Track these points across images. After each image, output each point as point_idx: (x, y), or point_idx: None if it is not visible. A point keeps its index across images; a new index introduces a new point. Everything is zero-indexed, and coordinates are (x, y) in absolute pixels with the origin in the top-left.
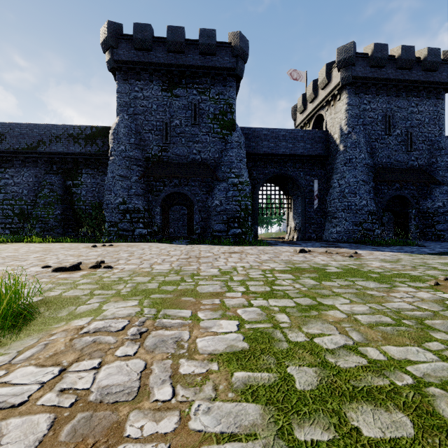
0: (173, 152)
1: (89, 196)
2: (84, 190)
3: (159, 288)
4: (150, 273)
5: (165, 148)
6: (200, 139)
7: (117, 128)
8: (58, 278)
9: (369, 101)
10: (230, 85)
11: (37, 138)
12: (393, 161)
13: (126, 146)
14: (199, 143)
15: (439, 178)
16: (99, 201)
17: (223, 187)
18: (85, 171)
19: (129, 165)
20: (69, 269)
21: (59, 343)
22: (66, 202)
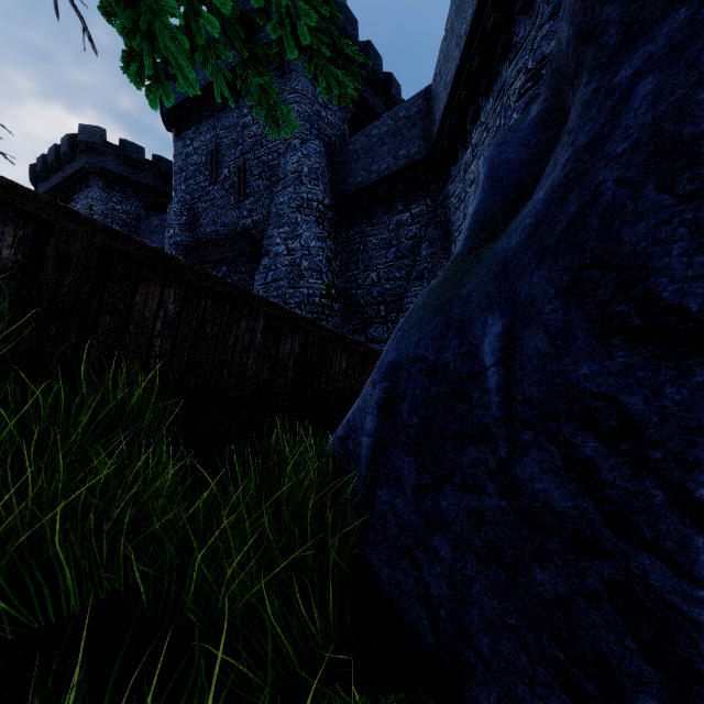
0: None
1: None
2: None
3: None
4: None
5: None
6: None
7: None
8: None
9: (192, 138)
10: (91, 184)
11: None
12: (220, 227)
13: None
14: None
15: (265, 243)
16: None
17: None
18: None
19: None
20: None
21: None
22: None
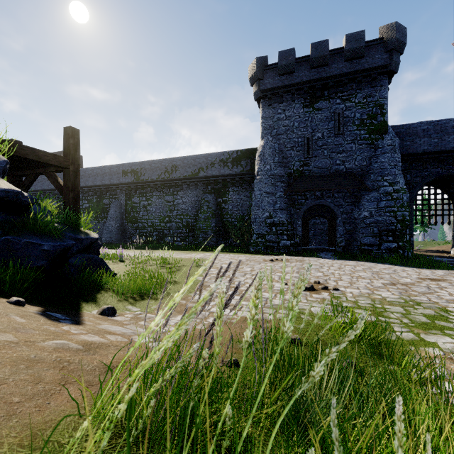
0: (315, 166)
1: (234, 210)
2: (230, 205)
3: (436, 323)
4: (389, 301)
5: (306, 162)
6: (344, 149)
7: (263, 150)
8: (317, 298)
9: None
10: (381, 83)
11: (198, 166)
12: None
13: (271, 165)
14: (342, 152)
15: None
16: (242, 214)
17: (373, 197)
18: (231, 189)
19: (274, 182)
20: (310, 289)
21: (453, 368)
22: (218, 216)
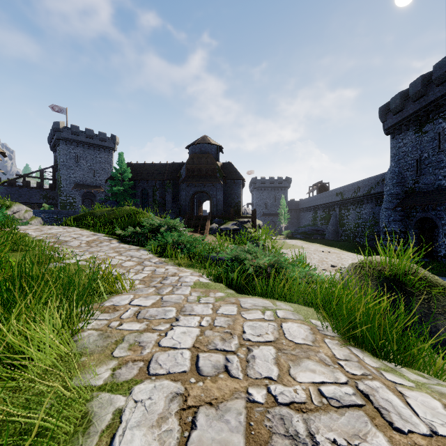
0: (423, 183)
1: None
2: None
3: None
4: None
5: (417, 180)
6: (445, 164)
7: (385, 175)
8: None
9: None
10: None
11: (370, 186)
12: None
13: (390, 187)
14: (443, 168)
15: None
16: None
17: None
18: None
19: (391, 200)
20: None
21: None
22: None
